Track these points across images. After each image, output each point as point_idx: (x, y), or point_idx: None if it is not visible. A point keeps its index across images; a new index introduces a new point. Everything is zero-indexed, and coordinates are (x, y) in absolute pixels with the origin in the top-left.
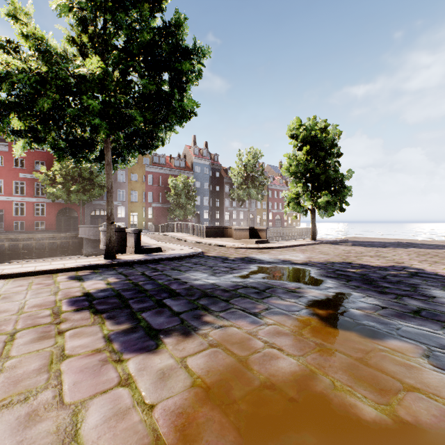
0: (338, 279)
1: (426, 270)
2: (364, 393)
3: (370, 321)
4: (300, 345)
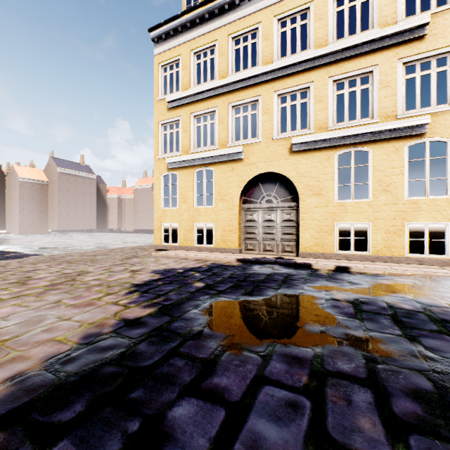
0: (264, 289)
1: (178, 268)
2: (445, 287)
3: (366, 284)
4: (448, 295)
